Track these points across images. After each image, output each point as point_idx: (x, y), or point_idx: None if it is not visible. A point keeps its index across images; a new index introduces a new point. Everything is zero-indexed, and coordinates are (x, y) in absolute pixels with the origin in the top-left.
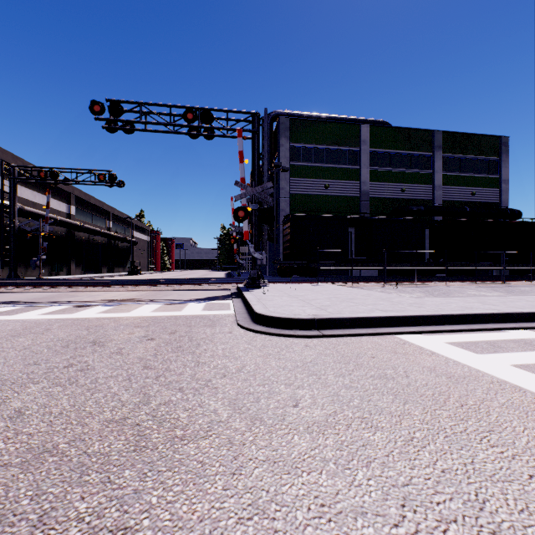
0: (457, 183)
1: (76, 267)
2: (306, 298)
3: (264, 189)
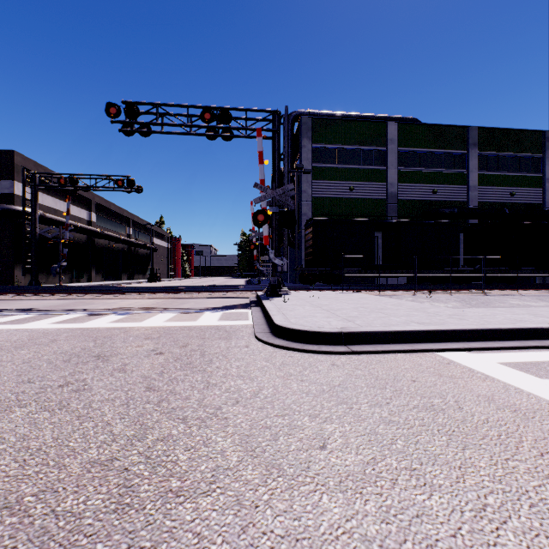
0: (495, 183)
1: (96, 274)
2: (330, 307)
3: (285, 191)
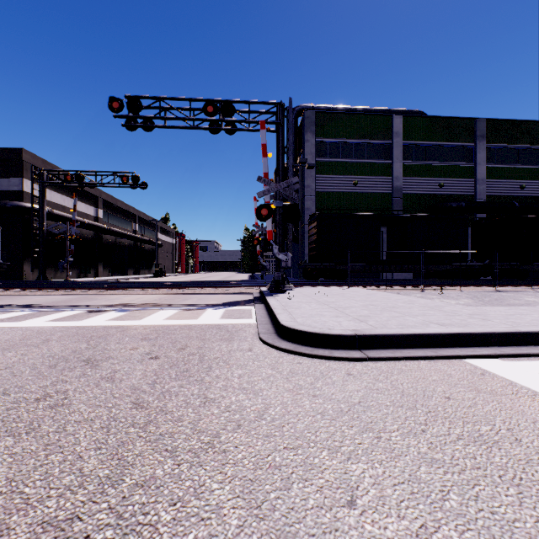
0: (503, 176)
1: (103, 270)
2: (338, 305)
3: (289, 184)
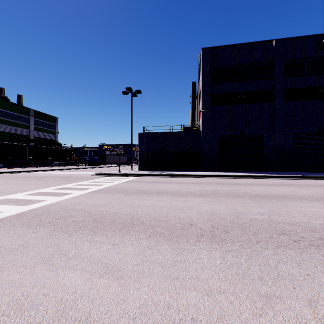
0: (40, 130)
1: None
2: None
3: None
